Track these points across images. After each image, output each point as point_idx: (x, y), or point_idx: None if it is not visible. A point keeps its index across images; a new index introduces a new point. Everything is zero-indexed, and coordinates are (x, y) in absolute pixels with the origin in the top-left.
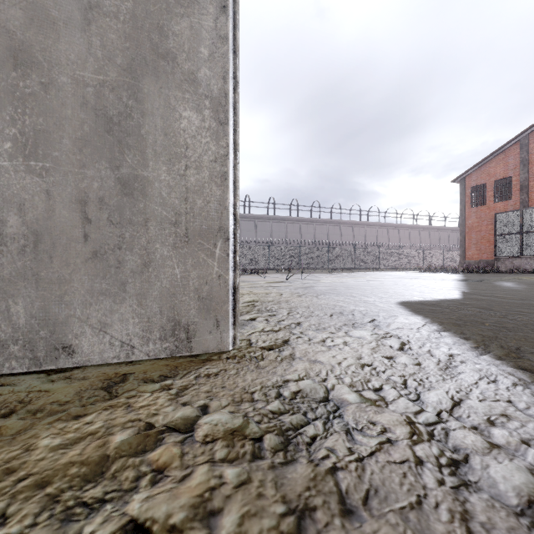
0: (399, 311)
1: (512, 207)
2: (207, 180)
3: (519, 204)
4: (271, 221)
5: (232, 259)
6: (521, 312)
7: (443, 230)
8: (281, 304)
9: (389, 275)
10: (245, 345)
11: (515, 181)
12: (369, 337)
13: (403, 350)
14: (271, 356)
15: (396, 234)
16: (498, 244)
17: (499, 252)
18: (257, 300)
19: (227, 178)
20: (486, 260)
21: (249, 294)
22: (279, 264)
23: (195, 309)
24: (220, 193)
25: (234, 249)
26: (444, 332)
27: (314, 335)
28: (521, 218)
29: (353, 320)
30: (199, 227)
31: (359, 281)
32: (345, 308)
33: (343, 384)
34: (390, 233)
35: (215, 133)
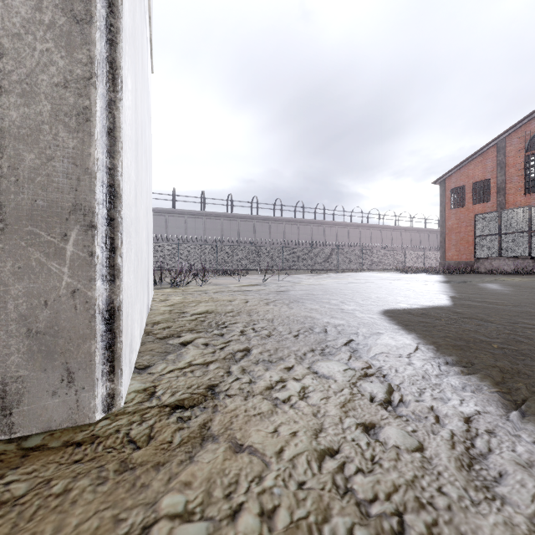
0: (383, 325)
1: (490, 209)
2: (47, 119)
3: (496, 206)
4: (254, 221)
5: (105, 260)
6: (527, 325)
7: (423, 232)
8: (240, 315)
9: (371, 276)
10: (139, 403)
11: (492, 183)
12: (340, 377)
13: (391, 404)
14: (165, 434)
15: (379, 235)
16: (477, 245)
17: (478, 253)
18: (211, 311)
19: (90, 118)
20: (465, 261)
21: (208, 301)
22: (261, 265)
23: (21, 354)
24: (76, 143)
25: (110, 245)
26: (445, 363)
27: (260, 375)
28: (500, 219)
29: (323, 343)
30: (30, 203)
31: (340, 283)
32: (318, 321)
33: (269, 534)
34: (373, 234)
35: (65, 35)
